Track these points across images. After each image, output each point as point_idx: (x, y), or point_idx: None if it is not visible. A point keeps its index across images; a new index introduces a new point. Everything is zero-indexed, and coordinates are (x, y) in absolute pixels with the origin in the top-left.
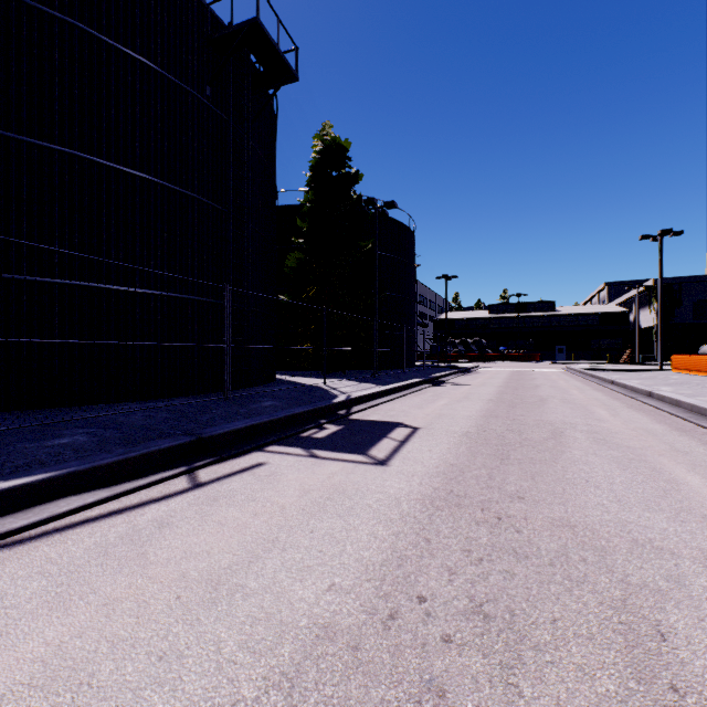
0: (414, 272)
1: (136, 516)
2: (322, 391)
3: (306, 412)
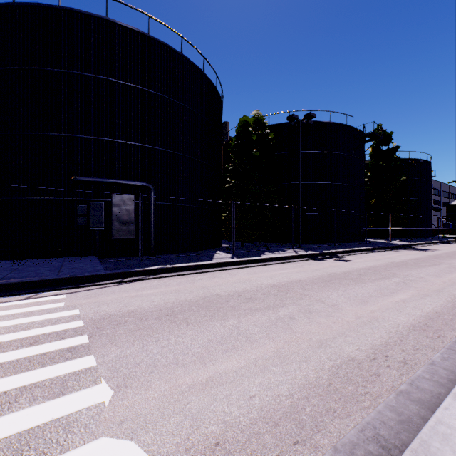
0: (430, 183)
1: (393, 252)
2: (392, 243)
3: (401, 245)
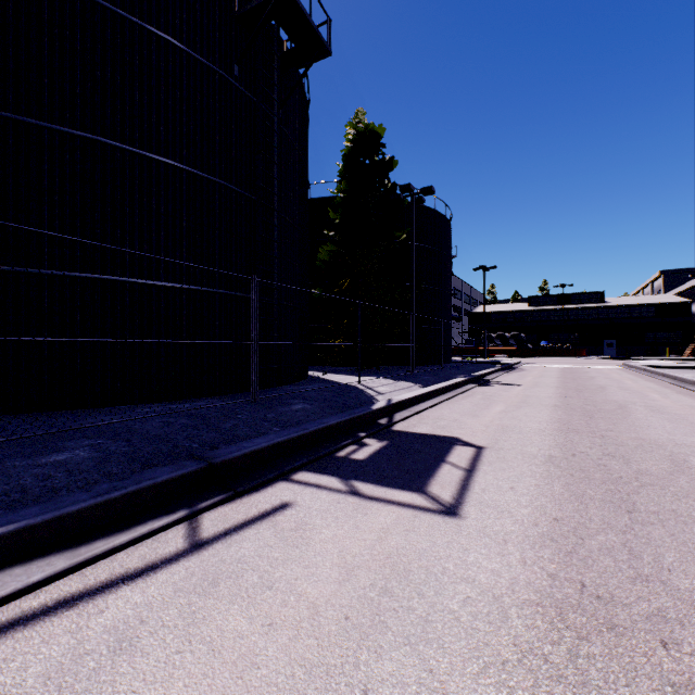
0: (451, 263)
1: (90, 615)
2: (356, 391)
3: (342, 423)
